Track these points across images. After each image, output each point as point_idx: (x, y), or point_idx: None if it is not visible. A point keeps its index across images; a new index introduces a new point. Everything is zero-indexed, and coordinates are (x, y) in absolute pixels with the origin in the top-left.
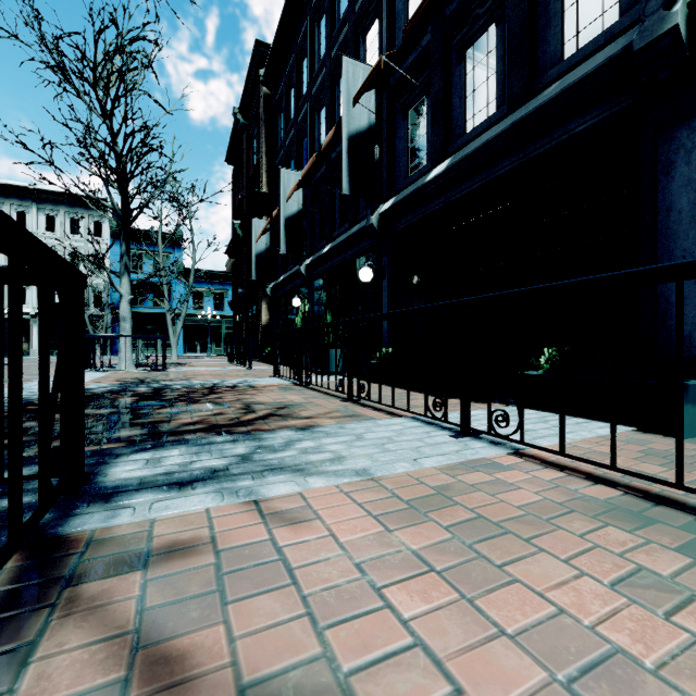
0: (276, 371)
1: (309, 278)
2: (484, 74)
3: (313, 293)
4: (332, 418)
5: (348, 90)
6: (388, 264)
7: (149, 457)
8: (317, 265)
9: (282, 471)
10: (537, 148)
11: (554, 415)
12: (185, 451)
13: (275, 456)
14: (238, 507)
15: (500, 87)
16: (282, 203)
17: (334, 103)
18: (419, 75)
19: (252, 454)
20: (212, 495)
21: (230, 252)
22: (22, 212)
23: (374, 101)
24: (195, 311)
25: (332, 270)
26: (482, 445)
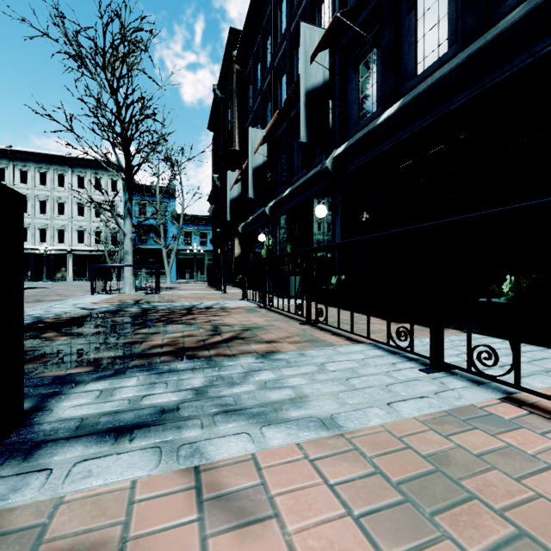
0: (244, 295)
1: (272, 218)
2: (435, 18)
3: (276, 229)
4: (292, 342)
5: (305, 52)
6: (341, 202)
7: (105, 387)
8: (278, 207)
9: (236, 415)
10: (496, 77)
11: (524, 346)
12: (142, 381)
13: (232, 391)
14: (176, 475)
15: (452, 26)
16: (250, 156)
17: (293, 70)
18: (369, 30)
19: (208, 387)
20: (148, 453)
21: (210, 200)
22: (61, 175)
23: (328, 60)
24: (185, 247)
25: (291, 210)
26: (462, 384)
